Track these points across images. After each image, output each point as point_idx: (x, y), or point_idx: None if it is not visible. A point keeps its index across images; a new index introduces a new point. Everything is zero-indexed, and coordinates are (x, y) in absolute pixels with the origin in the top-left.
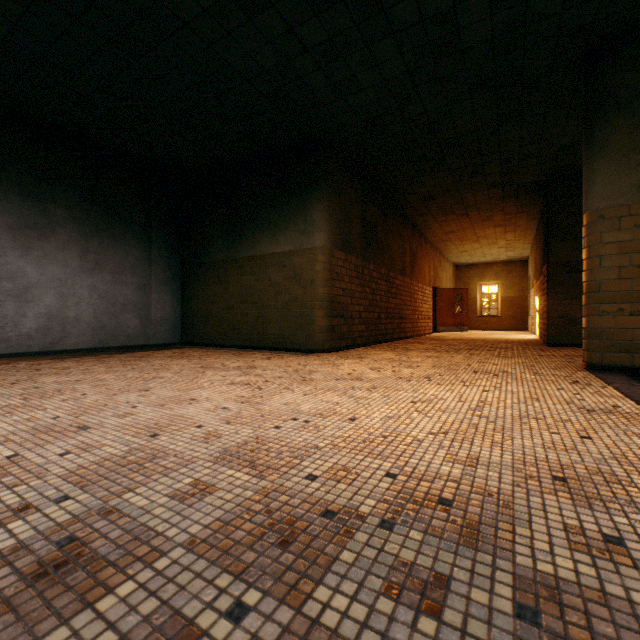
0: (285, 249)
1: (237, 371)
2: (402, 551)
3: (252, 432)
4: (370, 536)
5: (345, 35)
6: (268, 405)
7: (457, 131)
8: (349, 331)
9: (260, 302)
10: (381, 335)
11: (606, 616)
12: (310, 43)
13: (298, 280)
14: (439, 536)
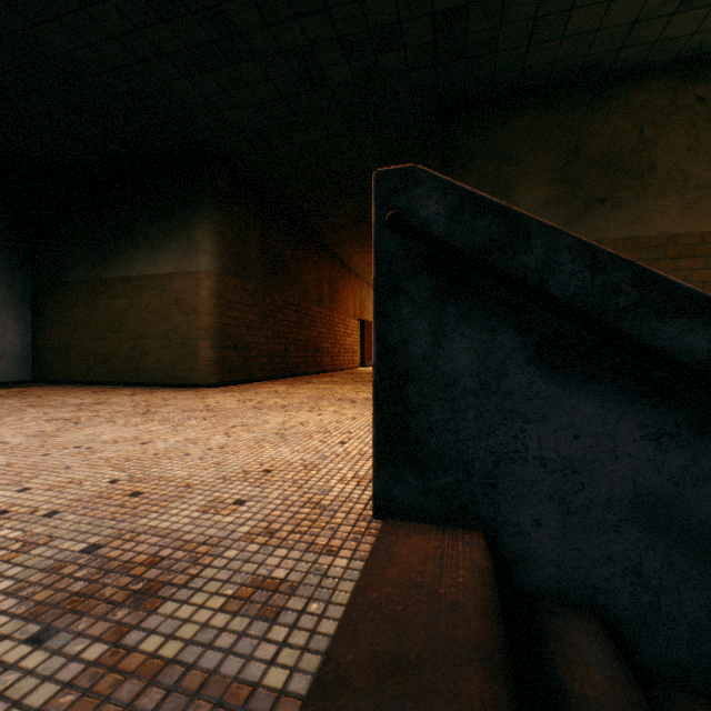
0: (166, 271)
1: (73, 408)
2: (40, 528)
3: (9, 461)
4: (25, 523)
5: (204, 48)
6: (65, 437)
7: (349, 164)
8: (245, 364)
9: (136, 331)
10: (290, 369)
11: (156, 542)
12: (166, 48)
13: (180, 307)
14: (93, 516)
